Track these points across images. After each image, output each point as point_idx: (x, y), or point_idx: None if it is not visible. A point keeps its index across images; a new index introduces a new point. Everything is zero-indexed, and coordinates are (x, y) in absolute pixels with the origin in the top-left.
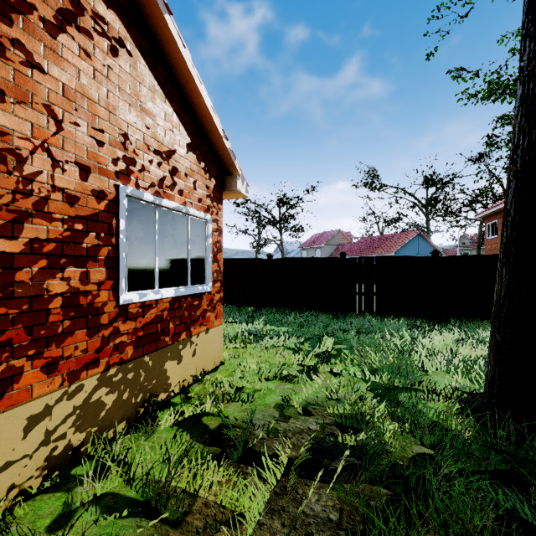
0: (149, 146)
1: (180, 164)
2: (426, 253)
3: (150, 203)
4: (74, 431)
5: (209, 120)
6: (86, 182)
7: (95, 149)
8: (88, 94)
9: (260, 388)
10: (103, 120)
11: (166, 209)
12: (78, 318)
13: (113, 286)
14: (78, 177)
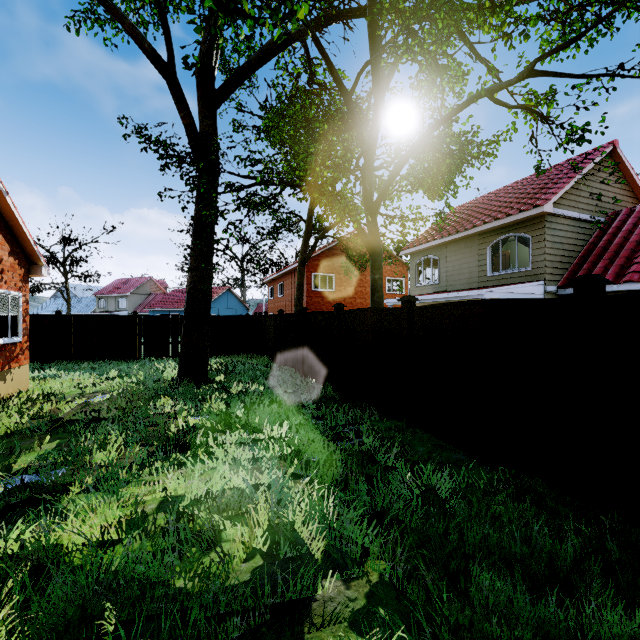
0: None
1: (5, 266)
2: (235, 307)
3: None
4: None
5: (25, 237)
6: None
7: None
8: None
9: (65, 391)
10: None
11: None
12: None
13: None
14: None
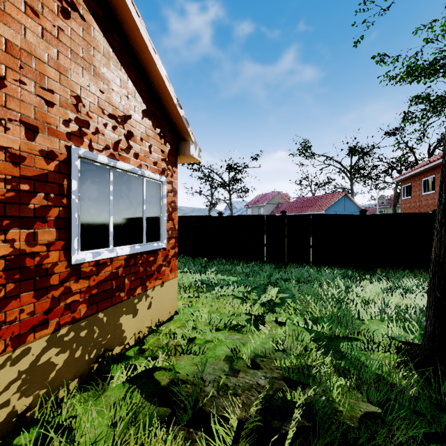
0: (103, 109)
1: (135, 129)
2: (351, 211)
3: (104, 164)
4: (18, 397)
5: (164, 88)
6: (33, 141)
7: (44, 109)
8: (35, 52)
9: (210, 339)
10: (53, 80)
11: (121, 171)
12: (23, 281)
13: (64, 247)
14: (23, 136)
